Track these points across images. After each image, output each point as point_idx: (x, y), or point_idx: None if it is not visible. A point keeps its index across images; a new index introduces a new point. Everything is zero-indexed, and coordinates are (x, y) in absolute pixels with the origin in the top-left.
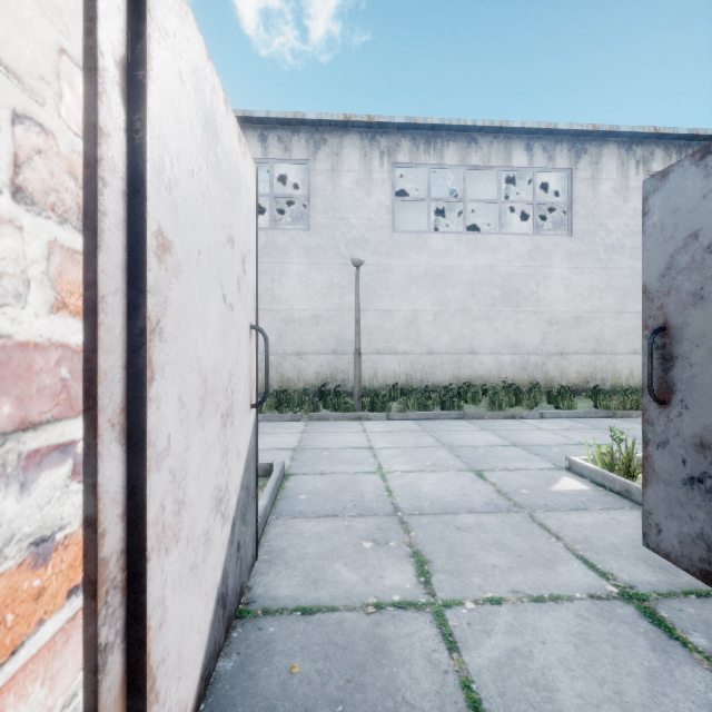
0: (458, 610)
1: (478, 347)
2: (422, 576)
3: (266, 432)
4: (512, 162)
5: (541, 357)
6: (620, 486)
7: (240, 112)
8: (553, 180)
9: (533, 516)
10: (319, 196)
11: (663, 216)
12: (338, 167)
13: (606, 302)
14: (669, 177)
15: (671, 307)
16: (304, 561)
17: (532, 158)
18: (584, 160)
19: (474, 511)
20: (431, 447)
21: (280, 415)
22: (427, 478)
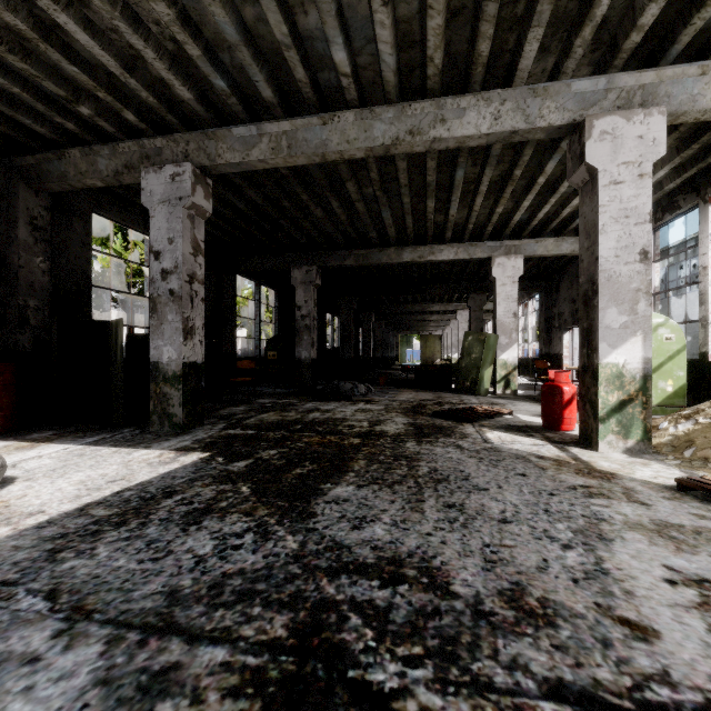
0: None
1: None
2: None
3: None
4: None
5: None
6: None
7: None
8: None
9: None
10: None
11: None
12: None
13: None
14: None
15: None
16: None
17: None
18: None
19: None
20: None
21: None
22: None
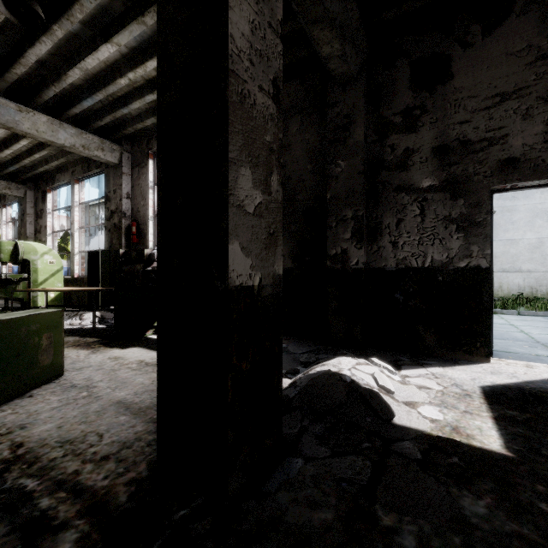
0: None
1: None
2: None
3: None
4: None
5: None
6: None
7: None
8: None
9: None
10: None
11: None
12: None
13: None
14: None
15: None
16: (497, 345)
17: None
18: None
19: None
20: None
21: None
22: None
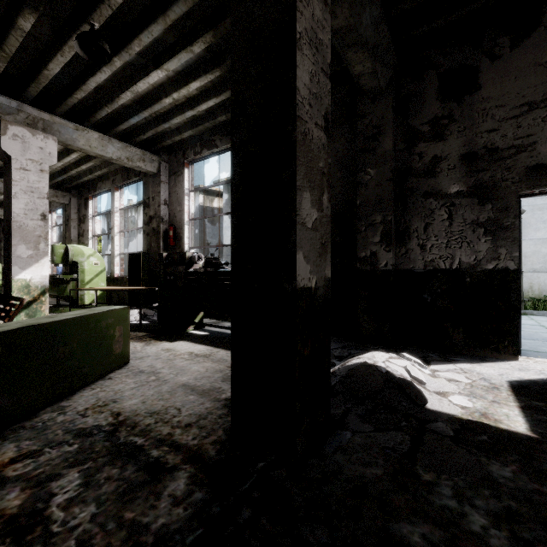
0: None
1: None
2: None
3: None
4: None
5: None
6: None
7: None
8: None
9: None
10: None
11: None
12: None
13: None
14: None
15: None
16: (526, 345)
17: None
18: None
19: None
20: None
21: None
22: None
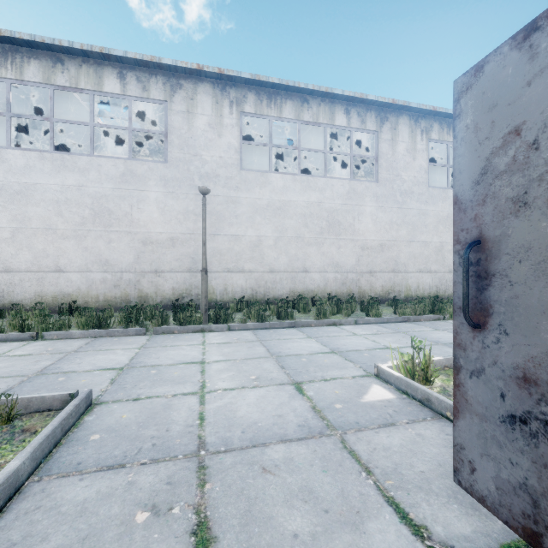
0: None
1: (310, 267)
2: None
3: (102, 349)
4: (335, 122)
5: (356, 275)
6: (421, 395)
7: (98, 48)
8: (365, 141)
9: (344, 440)
10: (176, 133)
11: (478, 115)
12: (193, 110)
13: (401, 233)
14: (484, 70)
15: (487, 217)
16: None
17: (350, 120)
18: (386, 126)
19: (286, 439)
20: (260, 358)
21: (125, 330)
22: (247, 397)
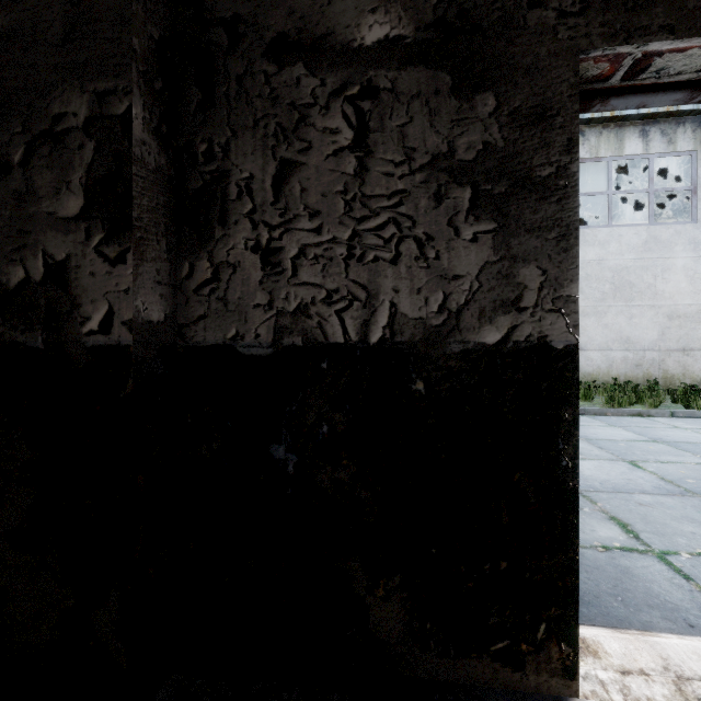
0: (677, 557)
1: (585, 343)
2: (629, 533)
3: None
4: (624, 151)
5: (658, 354)
6: None
7: None
8: (669, 162)
9: None
10: None
11: None
12: None
13: None
14: None
15: None
16: None
17: (648, 144)
18: None
19: (647, 492)
20: None
21: None
22: (583, 464)
